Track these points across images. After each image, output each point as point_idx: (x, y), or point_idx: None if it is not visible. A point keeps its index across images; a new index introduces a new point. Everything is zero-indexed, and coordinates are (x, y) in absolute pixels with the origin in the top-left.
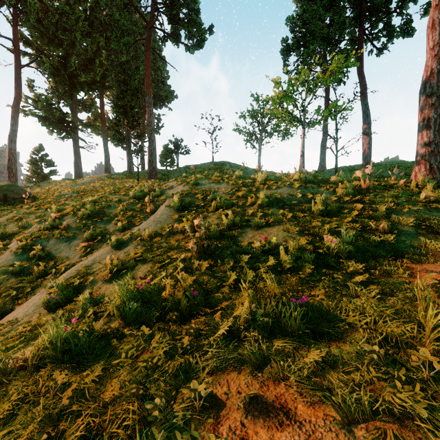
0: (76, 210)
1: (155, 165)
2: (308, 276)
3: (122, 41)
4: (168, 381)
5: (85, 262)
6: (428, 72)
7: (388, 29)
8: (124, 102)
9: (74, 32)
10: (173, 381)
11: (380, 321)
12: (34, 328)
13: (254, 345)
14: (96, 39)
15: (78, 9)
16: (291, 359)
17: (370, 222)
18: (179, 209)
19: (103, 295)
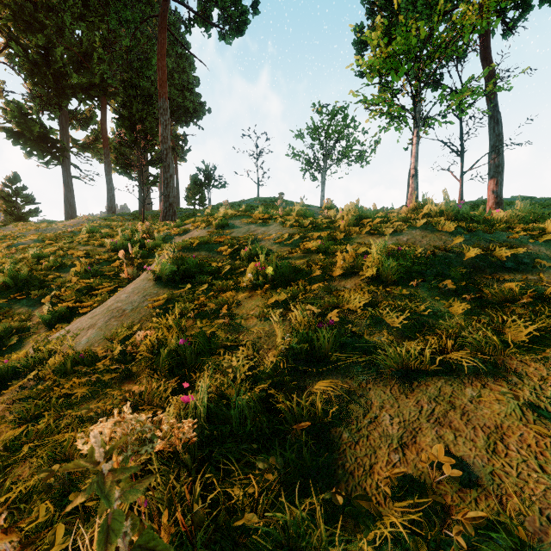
0: None
1: (172, 200)
2: None
3: (123, 17)
4: None
5: None
6: None
7: None
8: (132, 111)
9: (61, 13)
10: None
11: None
12: None
13: None
14: (95, 26)
15: None
16: None
17: None
18: (175, 278)
19: None
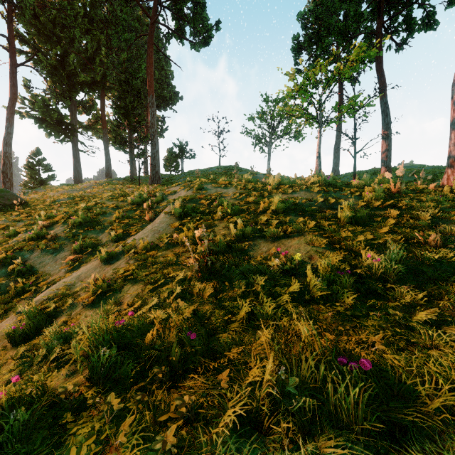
0: (67, 217)
1: (157, 169)
2: (348, 309)
3: (123, 37)
4: None
5: (68, 279)
6: None
7: (408, 23)
8: (126, 102)
9: (73, 29)
10: None
11: None
12: None
13: None
14: (96, 37)
15: (77, 5)
16: None
17: (416, 233)
18: (181, 216)
19: (77, 327)
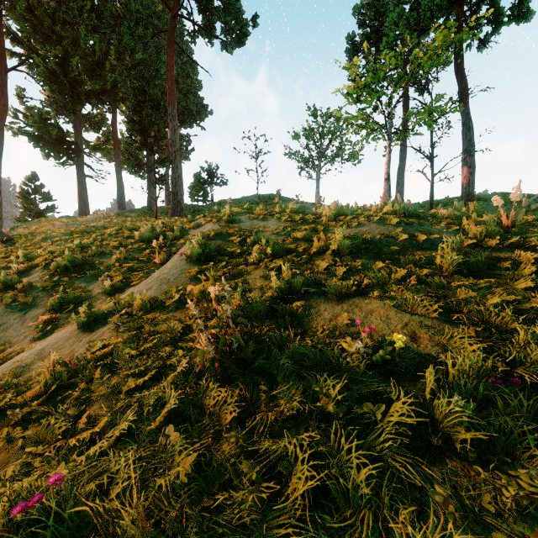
0: (52, 259)
1: (180, 198)
2: None
3: (137, 33)
4: None
5: (24, 355)
6: None
7: (494, 13)
8: (142, 116)
9: (77, 26)
10: None
11: None
12: None
13: None
14: (107, 36)
15: None
16: None
17: None
18: (201, 259)
19: None
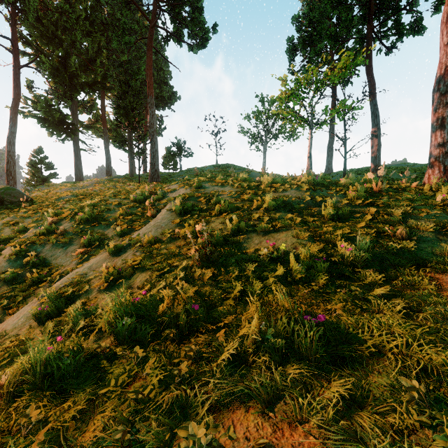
0: (74, 214)
1: (157, 167)
2: (321, 288)
3: (123, 40)
4: (161, 422)
5: (81, 269)
6: (442, 69)
7: (397, 27)
8: (126, 103)
9: (74, 31)
10: (167, 421)
11: (412, 346)
12: (21, 343)
13: (264, 374)
14: (97, 39)
15: (78, 8)
16: (309, 395)
17: (386, 227)
18: (181, 213)
19: (97, 307)
